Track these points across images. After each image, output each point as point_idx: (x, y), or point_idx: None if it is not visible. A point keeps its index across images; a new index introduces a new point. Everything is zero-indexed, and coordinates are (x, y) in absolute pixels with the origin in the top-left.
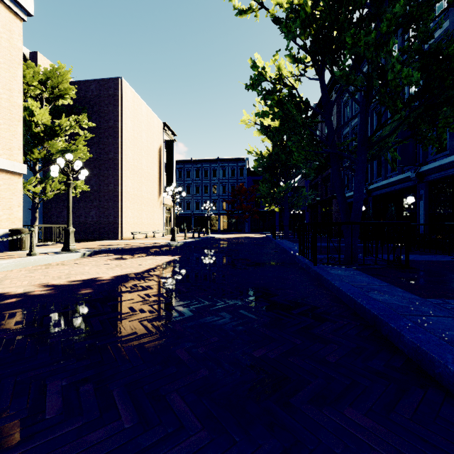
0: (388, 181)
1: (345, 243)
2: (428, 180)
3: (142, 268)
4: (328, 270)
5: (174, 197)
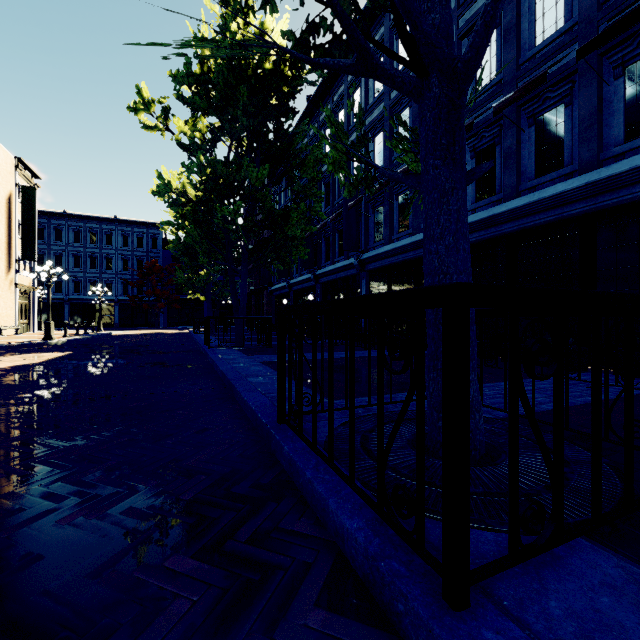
0: (301, 278)
1: (236, 332)
2: (321, 282)
3: (37, 361)
4: (215, 350)
5: (50, 280)
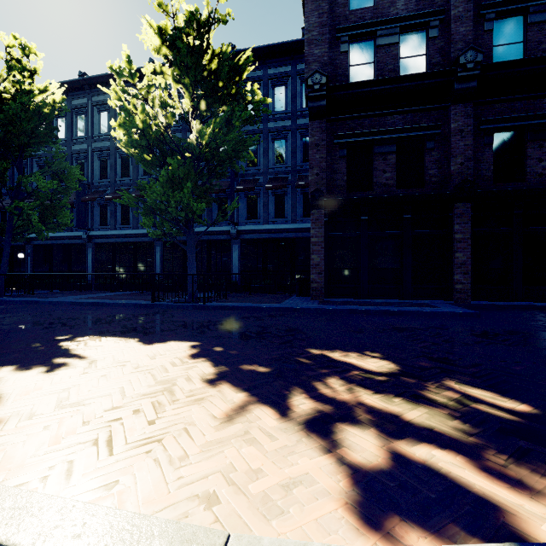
0: None
1: None
2: (34, 244)
3: None
4: None
5: None
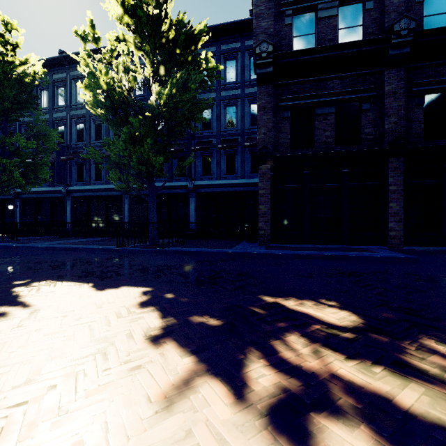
0: None
1: None
2: (22, 197)
3: None
4: None
5: None
